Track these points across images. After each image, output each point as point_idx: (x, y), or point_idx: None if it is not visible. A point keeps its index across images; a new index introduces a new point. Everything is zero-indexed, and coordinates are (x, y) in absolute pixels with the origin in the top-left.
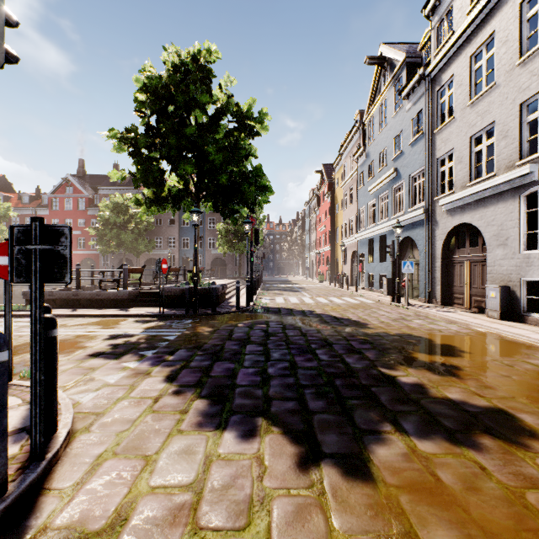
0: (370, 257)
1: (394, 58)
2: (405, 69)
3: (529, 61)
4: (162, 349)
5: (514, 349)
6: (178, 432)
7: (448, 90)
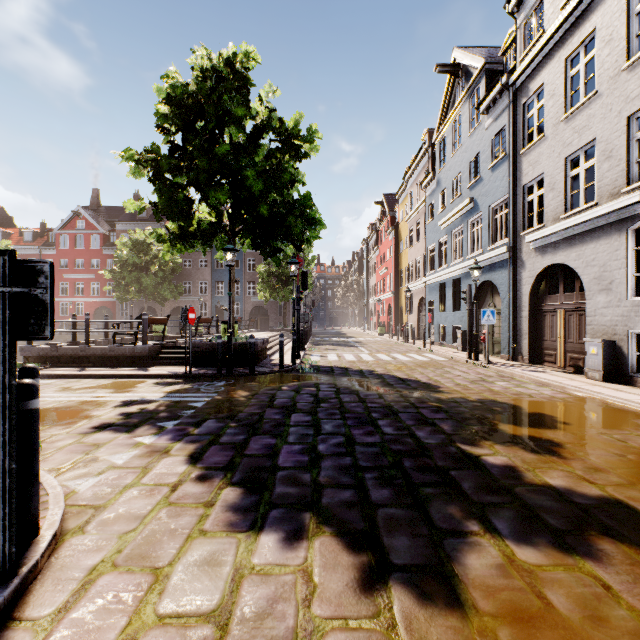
0: (442, 305)
1: (470, 65)
2: (484, 78)
3: (639, 64)
4: (187, 420)
5: (625, 420)
6: (199, 533)
7: (537, 102)
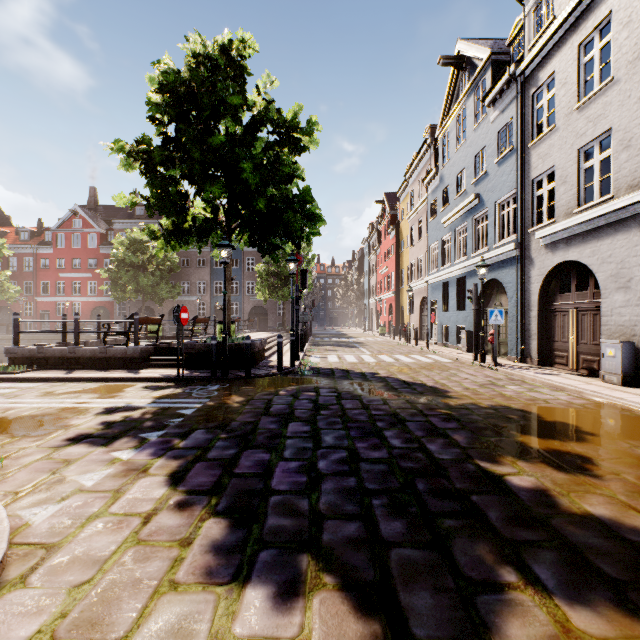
0: (445, 304)
1: (475, 56)
2: (490, 69)
3: None
4: (173, 430)
5: None
6: (169, 586)
7: (547, 92)
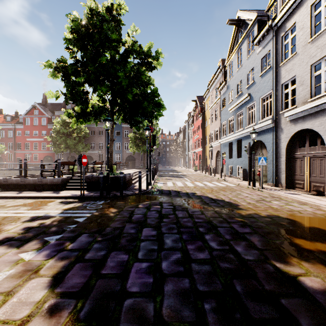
0: (230, 154)
1: (248, 19)
2: (256, 24)
3: None
4: (67, 234)
5: None
6: None
7: (291, 34)
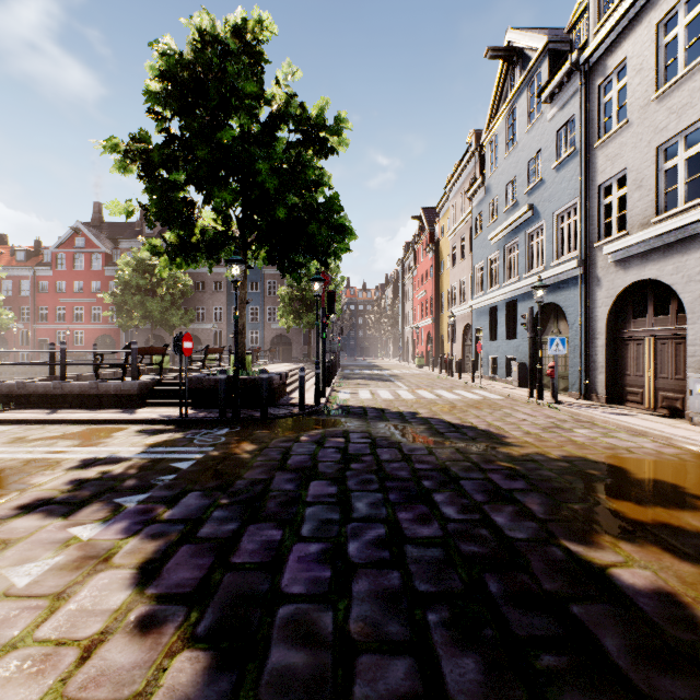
0: (492, 332)
1: (529, 47)
2: (546, 60)
3: None
4: (160, 492)
5: None
6: None
7: (617, 81)
